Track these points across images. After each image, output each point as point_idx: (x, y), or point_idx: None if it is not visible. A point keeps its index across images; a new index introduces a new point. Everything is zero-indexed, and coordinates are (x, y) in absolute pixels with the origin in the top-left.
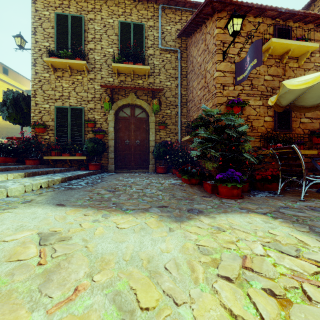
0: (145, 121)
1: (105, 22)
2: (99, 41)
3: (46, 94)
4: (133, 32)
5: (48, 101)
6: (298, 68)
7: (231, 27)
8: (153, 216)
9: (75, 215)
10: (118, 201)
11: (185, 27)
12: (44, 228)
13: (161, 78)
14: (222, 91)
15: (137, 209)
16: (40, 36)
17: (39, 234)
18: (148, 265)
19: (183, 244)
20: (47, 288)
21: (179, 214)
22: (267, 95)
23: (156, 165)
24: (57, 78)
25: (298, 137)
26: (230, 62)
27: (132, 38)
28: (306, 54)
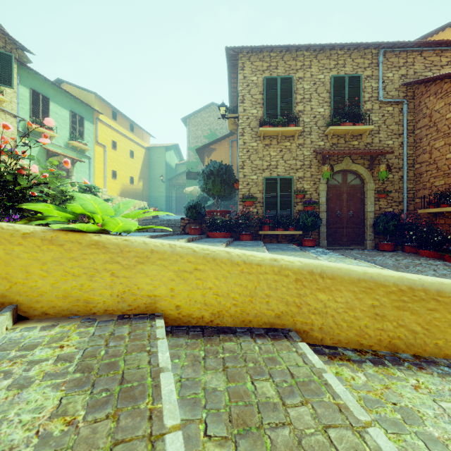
0: (359, 189)
1: (315, 79)
2: (309, 101)
3: (253, 164)
4: (348, 86)
5: (256, 172)
6: None
7: None
8: None
9: None
10: None
11: (431, 78)
12: None
13: (381, 137)
14: None
15: None
16: (248, 103)
17: None
18: None
19: None
20: None
21: None
22: None
23: (375, 241)
24: (264, 147)
25: None
26: None
27: (346, 94)
28: None
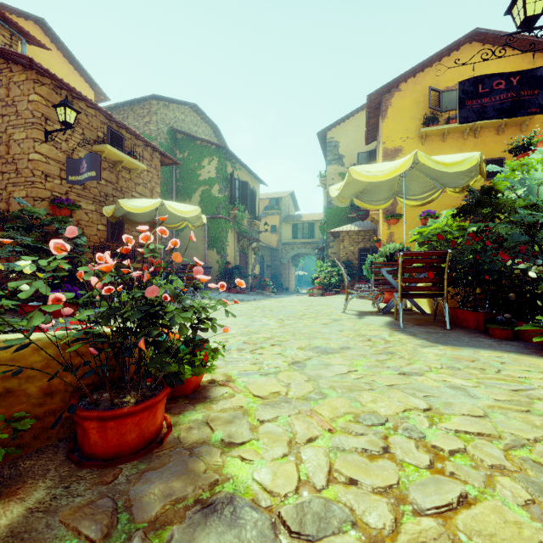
0: None
1: None
2: None
3: None
4: None
5: None
6: (130, 180)
7: (62, 114)
8: None
9: None
10: None
11: None
12: None
13: None
14: (44, 182)
15: None
16: None
17: None
18: None
19: None
20: None
21: None
22: (101, 201)
23: None
24: None
25: (130, 250)
26: (56, 148)
27: None
28: (137, 170)
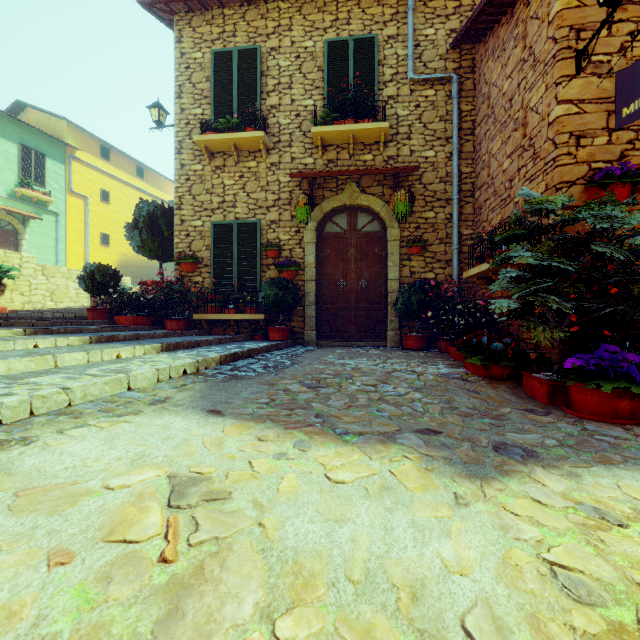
0: (378, 240)
1: (298, 48)
2: (288, 89)
3: (197, 201)
4: (353, 57)
5: (201, 214)
6: None
7: None
8: (409, 455)
9: (240, 439)
10: (327, 410)
11: (472, 18)
12: (182, 465)
13: (414, 144)
14: (573, 151)
15: (369, 433)
16: (188, 98)
17: (171, 477)
18: (413, 611)
19: (503, 552)
20: (170, 638)
21: (473, 457)
22: None
23: (403, 331)
24: (215, 171)
25: None
26: (598, 76)
27: (351, 70)
28: None
